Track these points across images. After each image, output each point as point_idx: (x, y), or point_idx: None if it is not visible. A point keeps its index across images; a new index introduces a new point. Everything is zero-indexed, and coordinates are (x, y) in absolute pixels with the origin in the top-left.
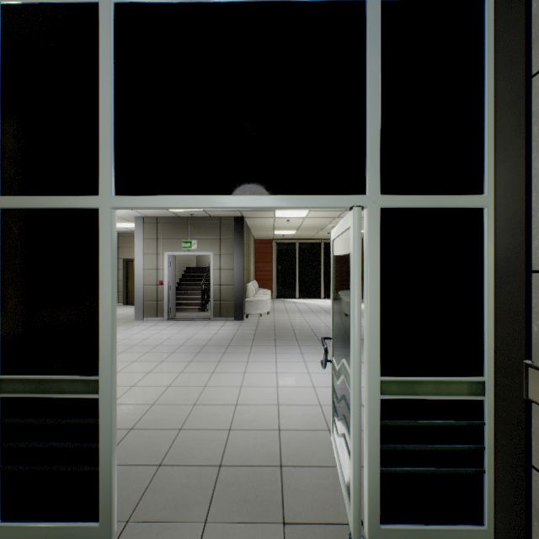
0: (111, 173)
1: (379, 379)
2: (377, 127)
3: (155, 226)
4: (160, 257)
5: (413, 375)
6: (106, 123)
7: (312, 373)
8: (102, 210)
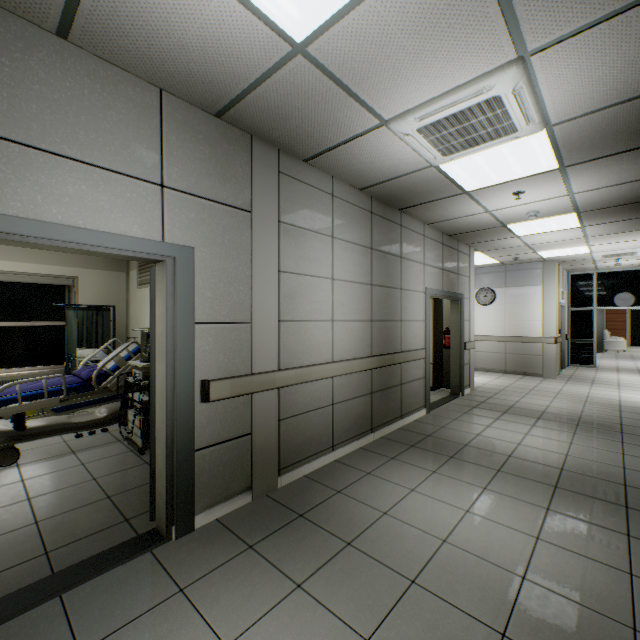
0: (595, 303)
1: None
2: None
3: None
4: None
5: None
6: (594, 294)
7: None
8: (593, 310)
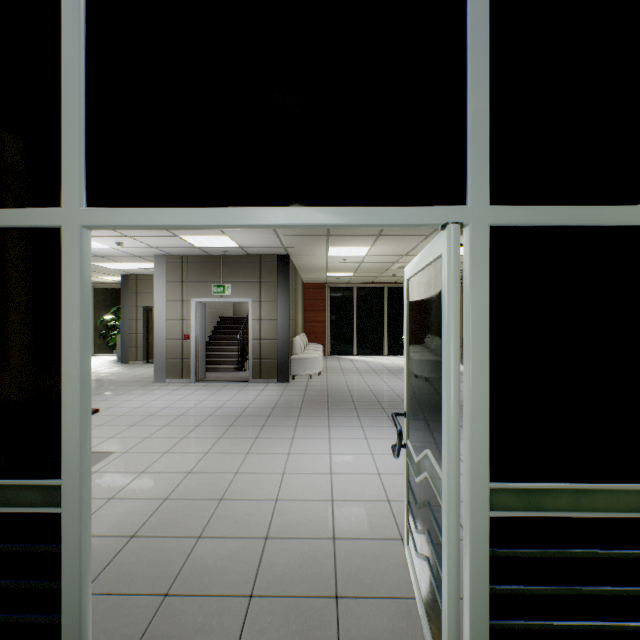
0: (80, 174)
1: (487, 487)
2: (484, 102)
3: (180, 267)
4: (186, 304)
5: (537, 479)
6: (72, 98)
7: (375, 454)
8: (66, 230)
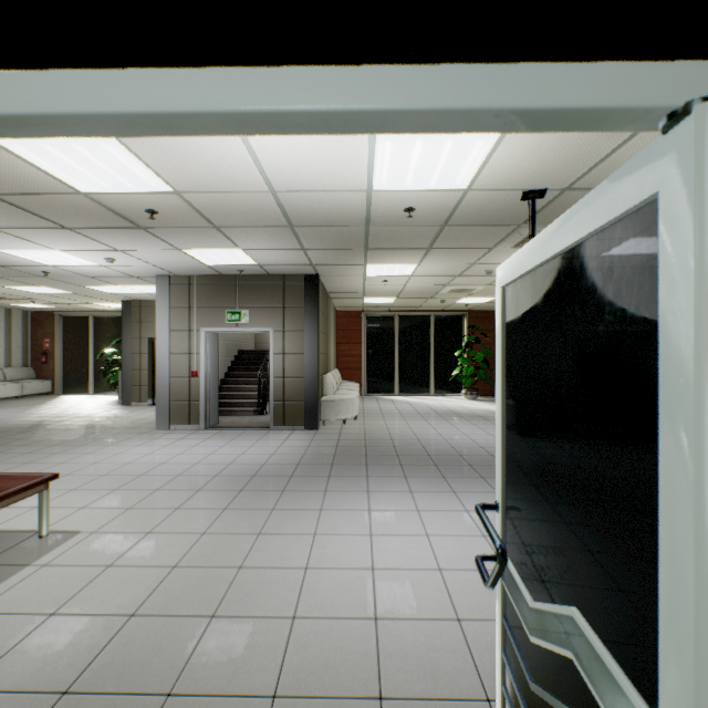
0: None
1: None
2: None
3: (186, 290)
4: (194, 335)
5: None
6: None
7: (432, 536)
8: None
